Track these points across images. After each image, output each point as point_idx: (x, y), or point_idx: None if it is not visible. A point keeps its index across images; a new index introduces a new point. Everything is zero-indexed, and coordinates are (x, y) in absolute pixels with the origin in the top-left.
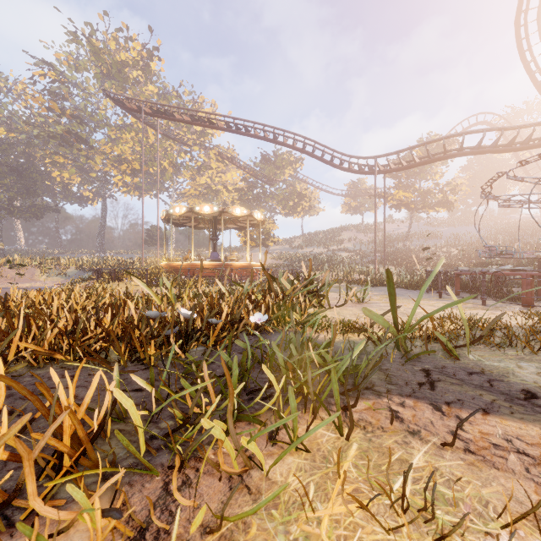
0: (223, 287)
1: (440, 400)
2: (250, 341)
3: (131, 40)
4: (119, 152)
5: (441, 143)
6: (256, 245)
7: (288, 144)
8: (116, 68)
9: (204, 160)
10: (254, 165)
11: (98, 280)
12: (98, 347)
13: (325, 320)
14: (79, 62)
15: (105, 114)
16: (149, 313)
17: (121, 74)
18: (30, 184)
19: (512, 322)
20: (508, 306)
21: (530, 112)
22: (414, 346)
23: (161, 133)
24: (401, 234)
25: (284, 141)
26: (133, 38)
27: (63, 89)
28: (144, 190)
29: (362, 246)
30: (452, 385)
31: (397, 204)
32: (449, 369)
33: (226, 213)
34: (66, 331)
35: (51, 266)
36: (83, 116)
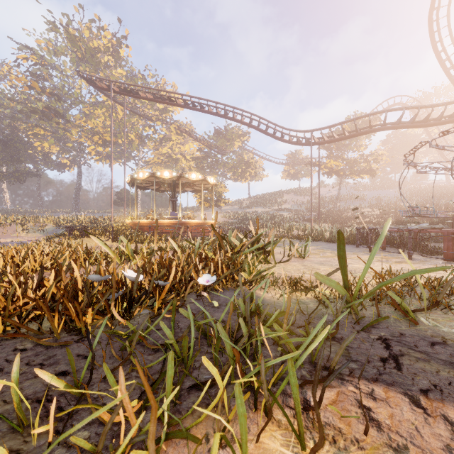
0: (176, 245)
1: (414, 386)
2: (199, 302)
3: (102, 29)
4: (92, 125)
5: (366, 120)
6: (210, 206)
7: (237, 119)
8: (89, 54)
9: (166, 133)
10: (208, 137)
11: (69, 236)
12: (36, 313)
13: (271, 276)
14: (57, 48)
15: (79, 93)
16: (90, 276)
17: (94, 59)
18: (13, 152)
19: (448, 278)
20: (431, 260)
21: (438, 95)
22: (364, 308)
23: (129, 110)
24: (331, 197)
25: (233, 117)
26: (104, 28)
27: (44, 70)
28: (114, 158)
29: (299, 206)
30: (418, 361)
31: (329, 172)
32: (408, 338)
33: (184, 178)
34: (5, 295)
35: (31, 224)
36: (61, 94)
